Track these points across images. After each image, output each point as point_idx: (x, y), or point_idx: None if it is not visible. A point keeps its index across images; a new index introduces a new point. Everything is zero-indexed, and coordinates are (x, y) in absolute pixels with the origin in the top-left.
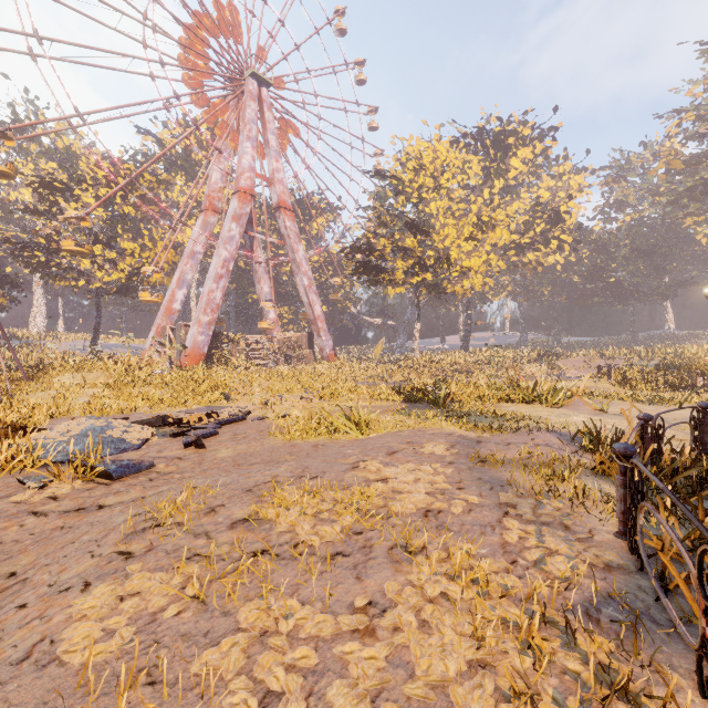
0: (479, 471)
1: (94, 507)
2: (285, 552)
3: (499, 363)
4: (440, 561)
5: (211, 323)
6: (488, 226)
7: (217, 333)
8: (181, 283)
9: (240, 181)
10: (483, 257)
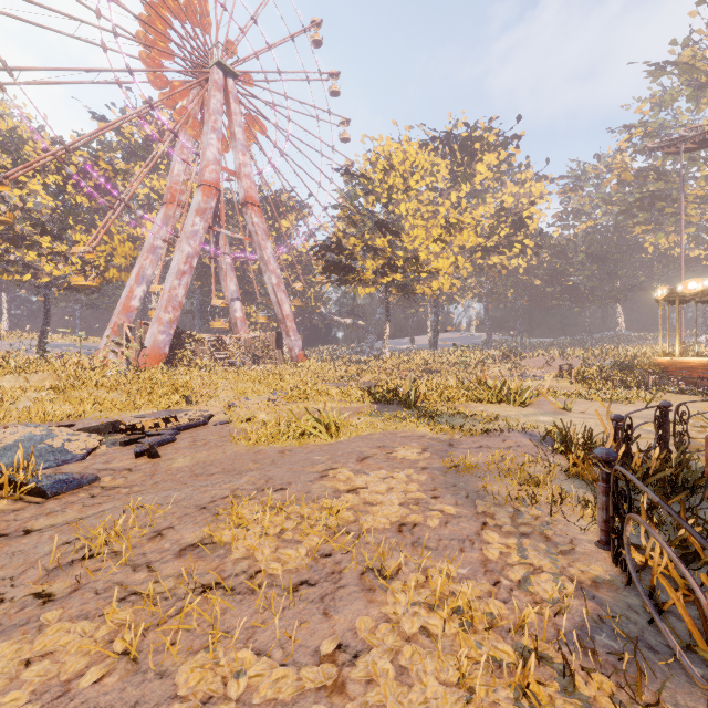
0: (453, 477)
1: (19, 532)
2: (242, 584)
3: (466, 363)
4: (418, 586)
5: (173, 322)
6: (456, 228)
7: (179, 332)
8: (141, 279)
9: (204, 174)
10: (451, 258)
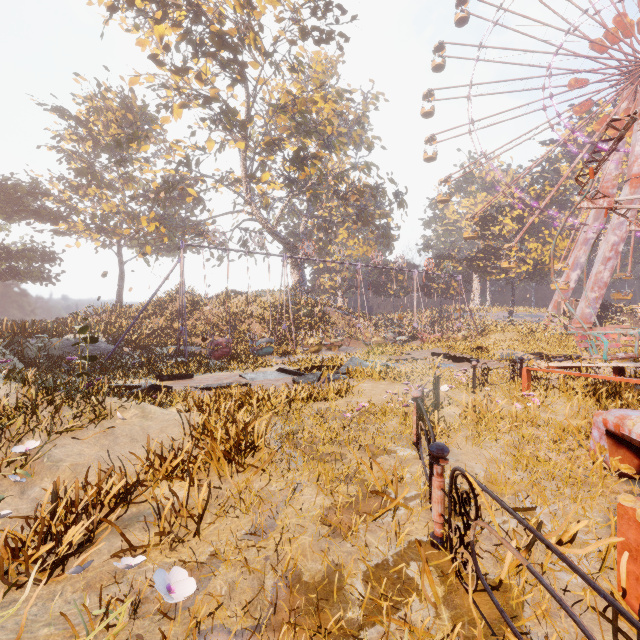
0: None
1: None
2: None
3: None
4: None
5: (598, 298)
6: None
7: (606, 305)
8: (575, 266)
9: (632, 169)
10: None
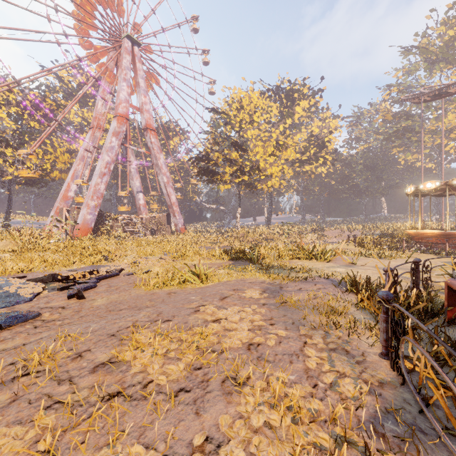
0: (283, 310)
1: None
2: (137, 392)
3: (289, 233)
4: (262, 389)
5: (97, 206)
6: (283, 147)
7: (101, 213)
8: (75, 178)
9: (118, 109)
10: (280, 167)
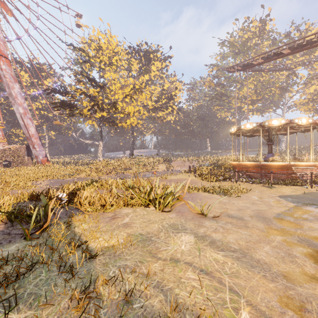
0: None
1: None
2: None
3: (145, 164)
4: None
5: None
6: (139, 91)
7: None
8: None
9: None
10: (137, 108)
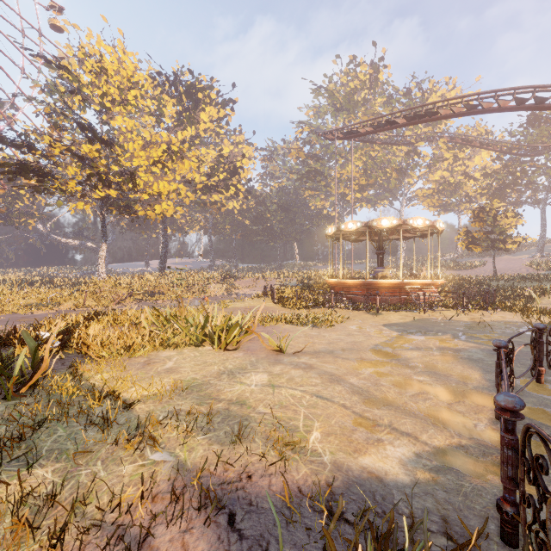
0: None
1: None
2: None
3: (190, 284)
4: None
5: None
6: (178, 156)
7: None
8: None
9: None
10: (174, 185)
